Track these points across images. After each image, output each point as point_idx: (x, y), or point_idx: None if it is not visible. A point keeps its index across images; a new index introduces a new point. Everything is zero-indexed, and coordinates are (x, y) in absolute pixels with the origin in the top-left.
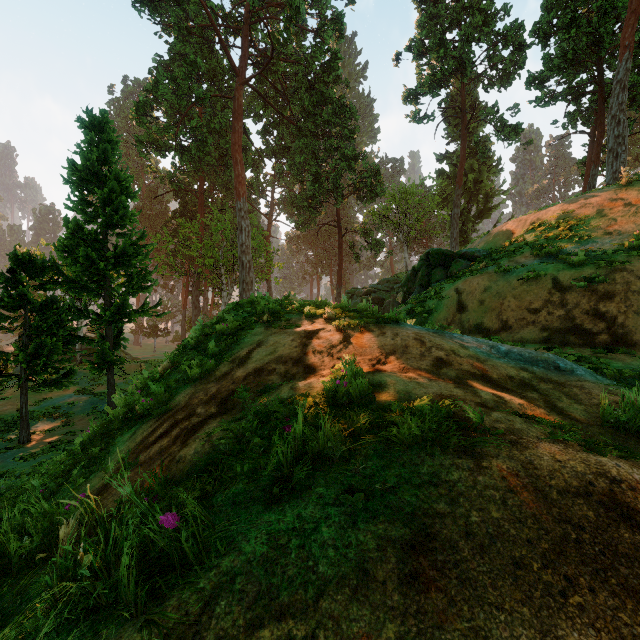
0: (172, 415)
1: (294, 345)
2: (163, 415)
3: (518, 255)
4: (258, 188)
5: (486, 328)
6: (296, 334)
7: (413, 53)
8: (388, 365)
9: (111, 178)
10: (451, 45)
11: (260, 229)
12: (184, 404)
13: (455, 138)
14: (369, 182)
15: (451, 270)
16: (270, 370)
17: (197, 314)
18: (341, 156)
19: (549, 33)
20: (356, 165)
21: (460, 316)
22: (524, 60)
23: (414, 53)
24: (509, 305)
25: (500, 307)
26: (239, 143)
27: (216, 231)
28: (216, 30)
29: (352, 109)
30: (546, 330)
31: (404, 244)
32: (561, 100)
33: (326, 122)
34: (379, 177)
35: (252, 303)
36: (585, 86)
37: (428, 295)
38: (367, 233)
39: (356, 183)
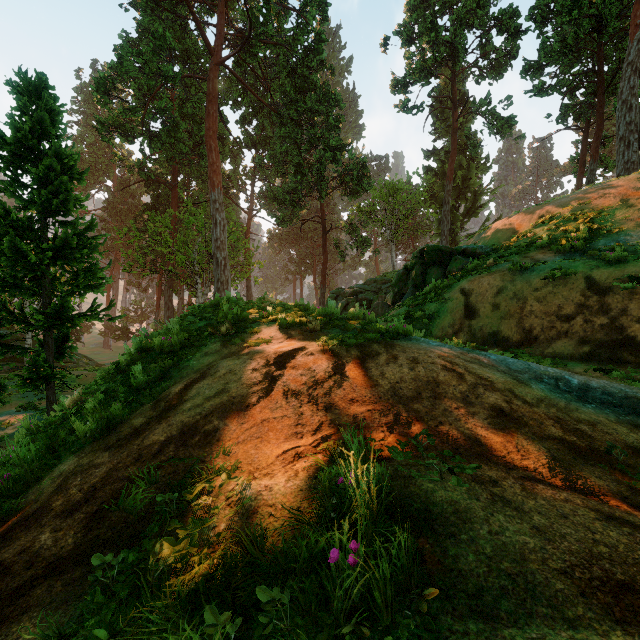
0: (2, 536)
1: (255, 379)
2: (1, 524)
3: (532, 251)
4: (237, 181)
5: (504, 338)
6: (261, 358)
7: (402, 38)
8: (416, 427)
9: (49, 154)
10: (443, 29)
11: (238, 224)
12: (39, 504)
13: (443, 134)
14: (355, 175)
15: (450, 269)
16: (207, 432)
17: (170, 315)
18: (325, 146)
19: (546, 19)
20: (341, 157)
21: (469, 323)
22: (517, 49)
23: (403, 38)
24: (532, 310)
25: (520, 312)
26: (214, 128)
27: (188, 225)
28: (187, 1)
29: (337, 96)
30: (587, 343)
31: (391, 242)
32: (558, 91)
33: (309, 110)
34: (366, 170)
35: (216, 306)
36: (581, 77)
37: (427, 297)
38: (353, 230)
39: (341, 175)
